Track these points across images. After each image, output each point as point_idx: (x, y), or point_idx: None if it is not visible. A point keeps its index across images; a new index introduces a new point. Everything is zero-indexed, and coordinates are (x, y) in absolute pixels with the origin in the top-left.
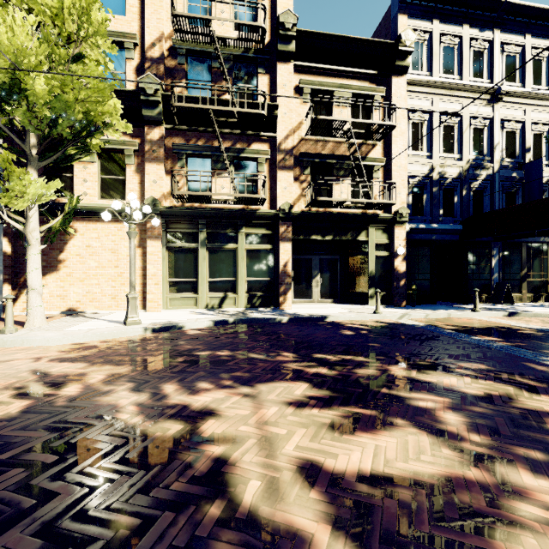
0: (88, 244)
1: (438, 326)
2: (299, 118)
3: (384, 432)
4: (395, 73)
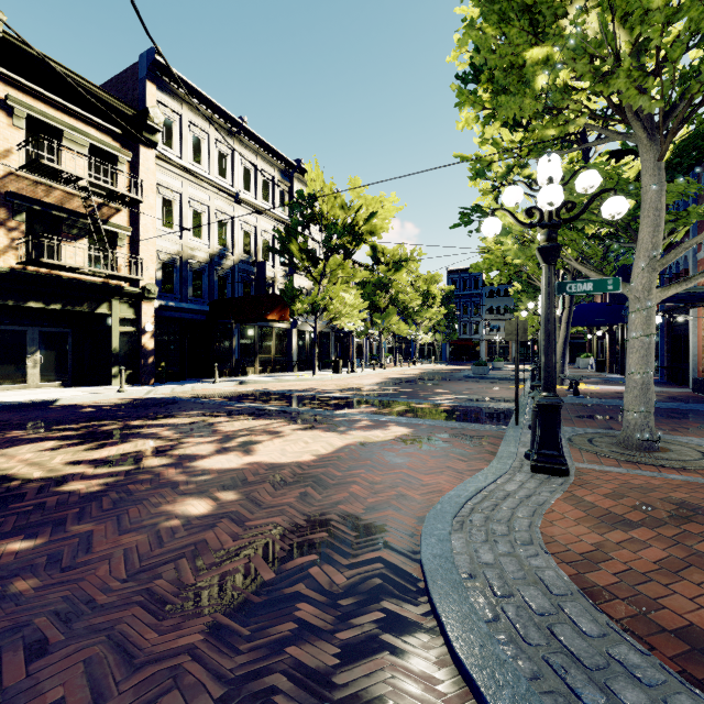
0: None
1: (181, 396)
2: (7, 144)
3: (124, 444)
4: (143, 142)
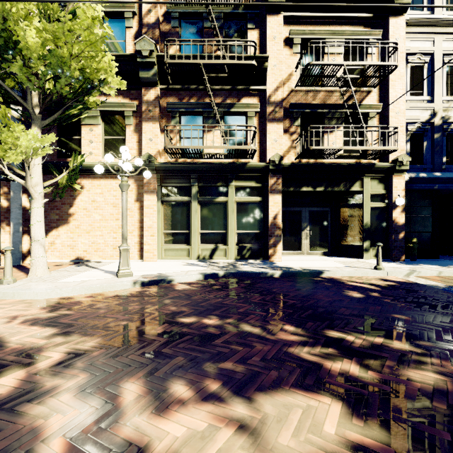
0: (93, 199)
1: None
2: (289, 70)
3: None
4: (392, 13)
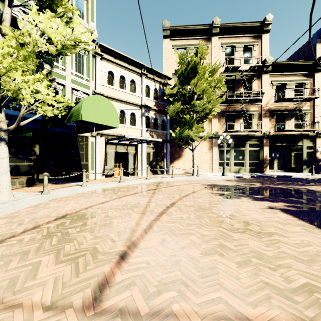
0: (191, 149)
1: None
2: (271, 96)
3: None
4: (316, 72)
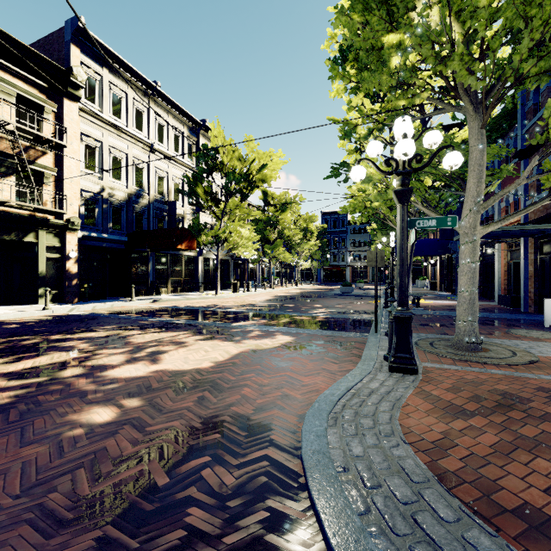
0: None
1: (101, 312)
2: None
3: (41, 357)
4: (67, 96)
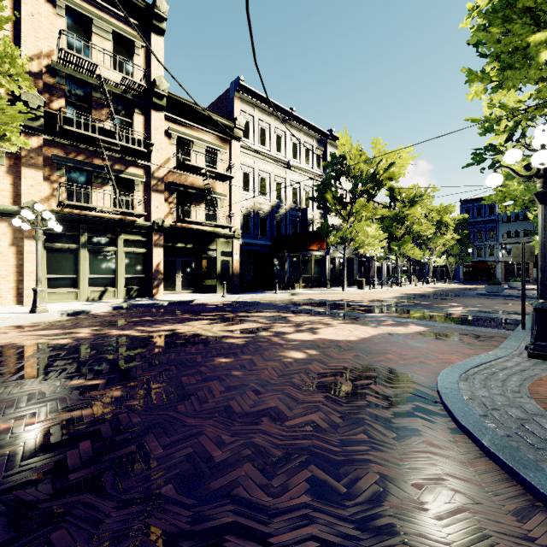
0: None
1: (258, 301)
2: (168, 155)
3: (242, 324)
4: (233, 139)
